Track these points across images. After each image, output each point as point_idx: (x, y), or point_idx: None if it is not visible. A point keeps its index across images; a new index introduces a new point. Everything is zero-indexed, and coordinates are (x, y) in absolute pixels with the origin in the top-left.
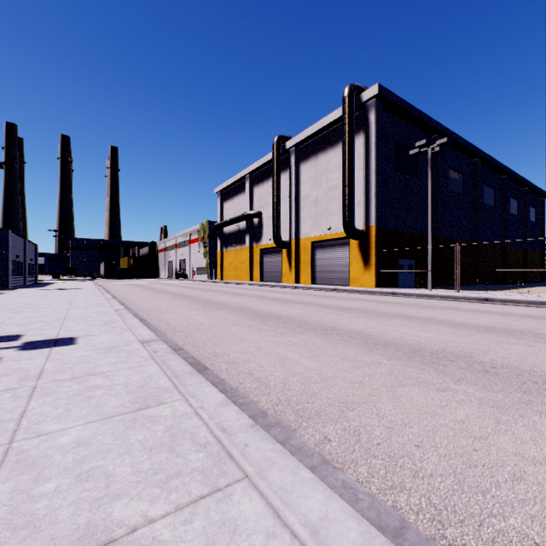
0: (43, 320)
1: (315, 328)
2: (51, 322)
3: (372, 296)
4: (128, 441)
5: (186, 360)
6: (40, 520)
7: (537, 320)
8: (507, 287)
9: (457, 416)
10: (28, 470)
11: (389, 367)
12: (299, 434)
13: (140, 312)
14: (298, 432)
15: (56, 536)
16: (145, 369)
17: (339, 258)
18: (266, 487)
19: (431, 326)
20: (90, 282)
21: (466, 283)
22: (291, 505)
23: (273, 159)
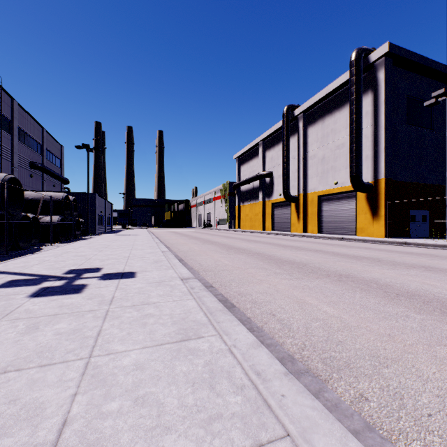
0: (115, 257)
1: (328, 274)
2: (120, 259)
3: (382, 245)
4: (174, 371)
5: (216, 297)
6: (106, 440)
7: None
8: None
9: None
10: (100, 385)
11: (420, 321)
12: (330, 386)
13: (179, 254)
14: (329, 384)
15: None
16: (185, 303)
17: (345, 209)
18: None
19: None
20: (145, 230)
21: None
22: None
23: (283, 126)
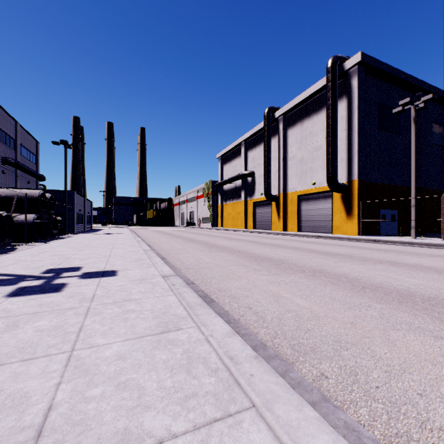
0: (96, 256)
1: (303, 270)
2: (100, 258)
3: (355, 243)
4: (154, 359)
5: (196, 293)
6: (90, 420)
7: None
8: None
9: None
10: (83, 375)
11: (379, 310)
12: (296, 368)
13: (161, 252)
14: (295, 366)
15: (102, 436)
16: (166, 299)
17: (322, 209)
18: (273, 420)
19: (419, 272)
20: (126, 229)
21: None
22: (298, 443)
23: (264, 127)
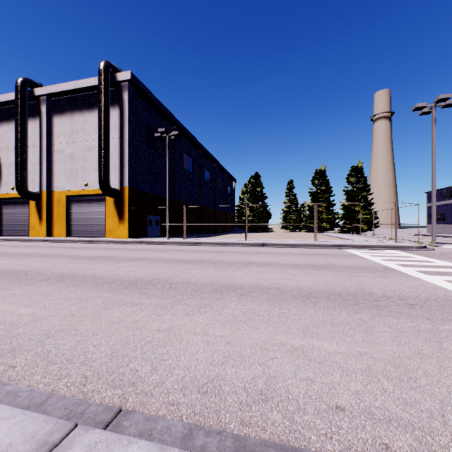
0: None
1: (50, 277)
2: None
3: (124, 245)
4: None
5: None
6: None
7: (216, 253)
8: (215, 234)
9: (136, 319)
10: None
11: (105, 298)
12: None
13: None
14: None
15: None
16: None
17: (96, 212)
18: None
19: (155, 264)
20: None
21: (194, 233)
22: None
23: (16, 100)
